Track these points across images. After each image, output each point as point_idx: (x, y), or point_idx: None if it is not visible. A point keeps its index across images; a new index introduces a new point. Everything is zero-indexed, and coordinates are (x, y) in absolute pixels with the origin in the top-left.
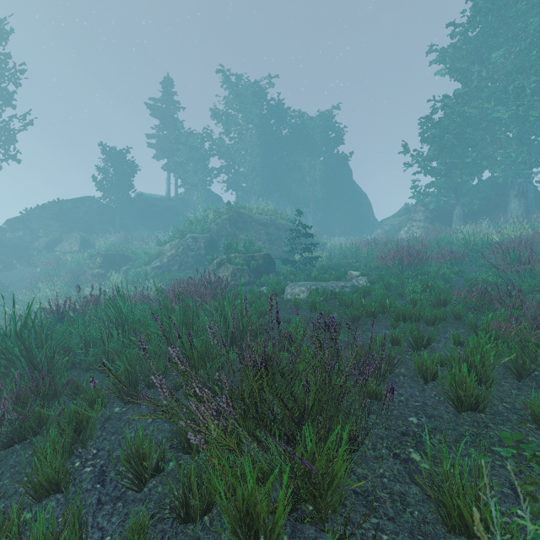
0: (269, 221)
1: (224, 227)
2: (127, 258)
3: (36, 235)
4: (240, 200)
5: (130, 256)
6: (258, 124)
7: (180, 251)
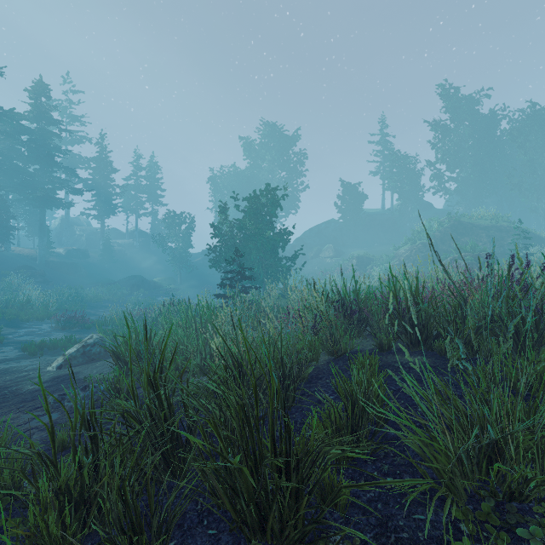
0: (489, 225)
1: (447, 233)
2: (370, 259)
3: (309, 247)
4: (451, 202)
5: (371, 258)
6: (473, 131)
7: (412, 253)
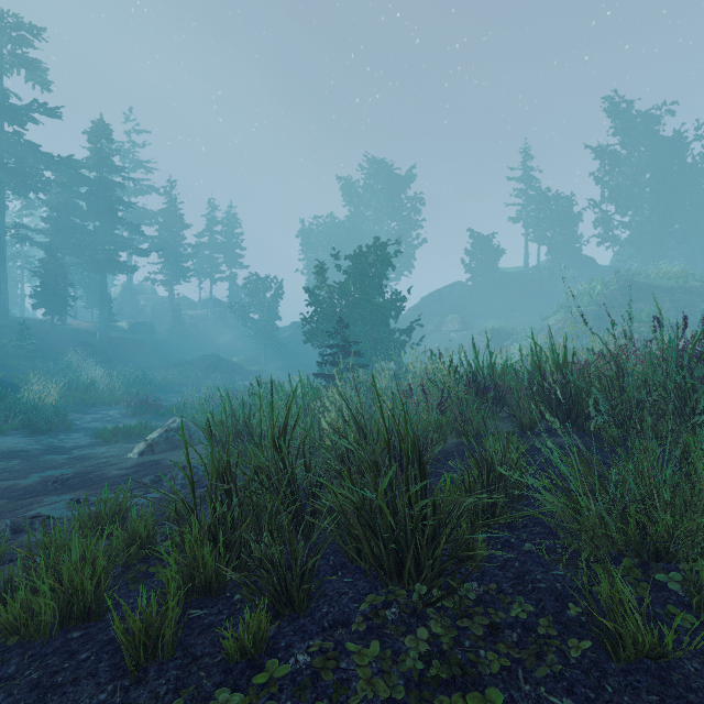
0: (675, 286)
1: (614, 298)
2: (509, 333)
3: (427, 318)
4: (621, 257)
5: (510, 331)
6: (653, 160)
7: (566, 324)
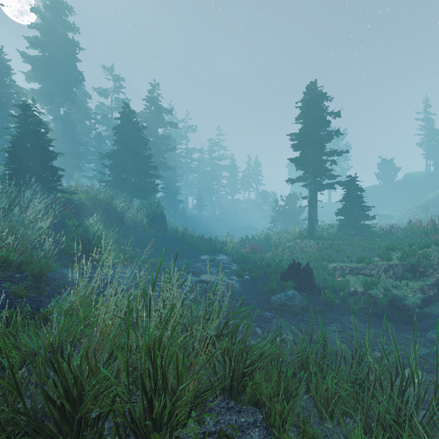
0: None
1: (437, 199)
2: (387, 216)
3: None
4: None
5: (388, 215)
6: None
7: (408, 213)
